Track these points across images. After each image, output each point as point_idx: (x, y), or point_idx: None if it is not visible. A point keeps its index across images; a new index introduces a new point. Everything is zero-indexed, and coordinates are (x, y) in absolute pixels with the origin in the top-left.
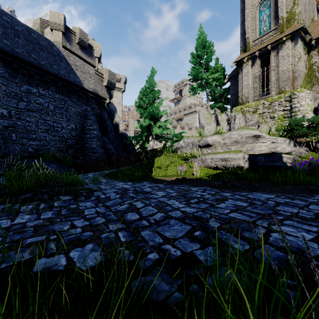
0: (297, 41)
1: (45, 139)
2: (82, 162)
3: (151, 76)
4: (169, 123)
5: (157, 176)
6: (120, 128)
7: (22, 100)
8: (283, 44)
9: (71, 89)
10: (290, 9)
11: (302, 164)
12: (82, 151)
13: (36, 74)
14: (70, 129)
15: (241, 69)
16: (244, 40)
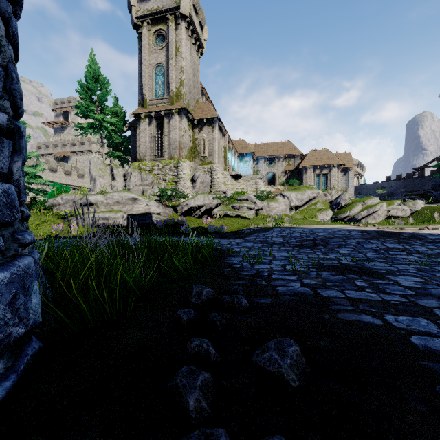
0: (182, 117)
1: None
2: None
3: None
4: (42, 170)
5: None
6: None
7: None
8: (173, 115)
9: None
10: (178, 86)
11: (161, 222)
12: None
13: None
14: None
15: (139, 124)
16: (142, 94)
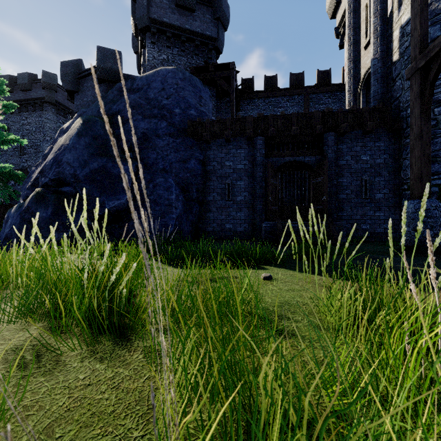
0: None
1: None
2: None
3: None
4: None
5: None
6: None
7: None
8: None
9: None
10: None
11: None
12: None
13: None
14: None
15: None
16: None
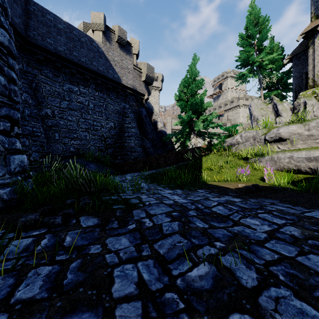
0: None
1: (85, 138)
2: (120, 162)
3: (193, 64)
4: (215, 116)
5: (210, 180)
6: (159, 126)
7: (64, 100)
8: None
9: (109, 86)
10: None
11: None
12: (121, 151)
13: (77, 72)
14: (109, 128)
15: (312, 41)
16: (317, 3)
